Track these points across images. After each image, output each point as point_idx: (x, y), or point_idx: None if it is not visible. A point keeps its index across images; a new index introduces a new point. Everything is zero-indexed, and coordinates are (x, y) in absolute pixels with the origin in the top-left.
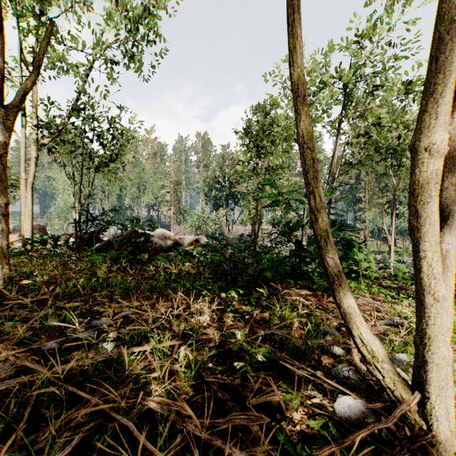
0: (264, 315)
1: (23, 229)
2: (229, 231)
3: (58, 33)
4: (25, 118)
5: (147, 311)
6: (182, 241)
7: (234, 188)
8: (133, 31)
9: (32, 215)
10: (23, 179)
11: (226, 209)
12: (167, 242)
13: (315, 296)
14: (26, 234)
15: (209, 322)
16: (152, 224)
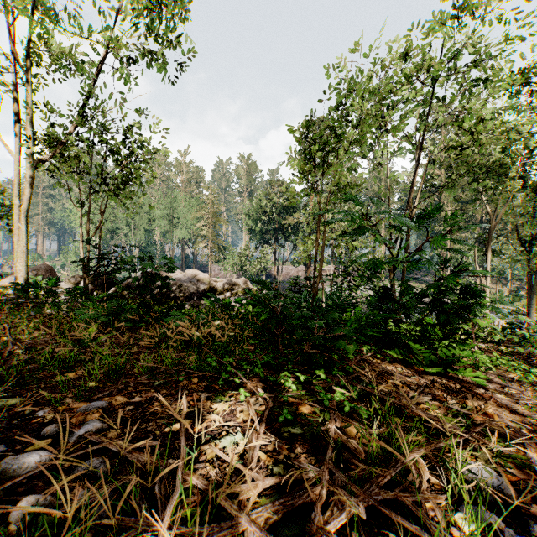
0: (353, 443)
1: (16, 269)
2: (278, 272)
3: (53, 11)
4: (19, 129)
5: (131, 421)
6: (218, 285)
7: (284, 220)
8: (157, 18)
9: (27, 252)
10: (17, 207)
11: (274, 245)
12: (199, 286)
13: (418, 377)
14: (19, 276)
15: (242, 466)
16: (171, 262)
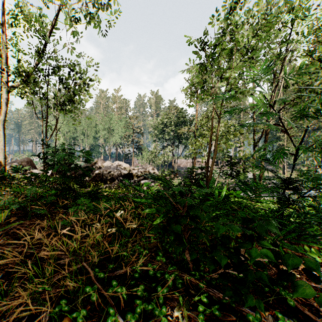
0: None
1: None
2: (174, 163)
3: None
4: (0, 66)
5: None
6: (135, 171)
7: (179, 130)
8: None
9: (4, 149)
10: None
11: (172, 146)
12: (122, 173)
13: None
14: None
15: None
16: (89, 154)
